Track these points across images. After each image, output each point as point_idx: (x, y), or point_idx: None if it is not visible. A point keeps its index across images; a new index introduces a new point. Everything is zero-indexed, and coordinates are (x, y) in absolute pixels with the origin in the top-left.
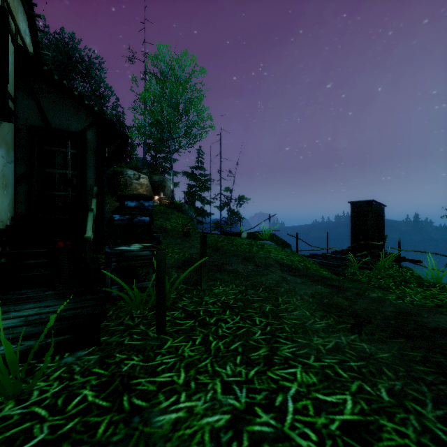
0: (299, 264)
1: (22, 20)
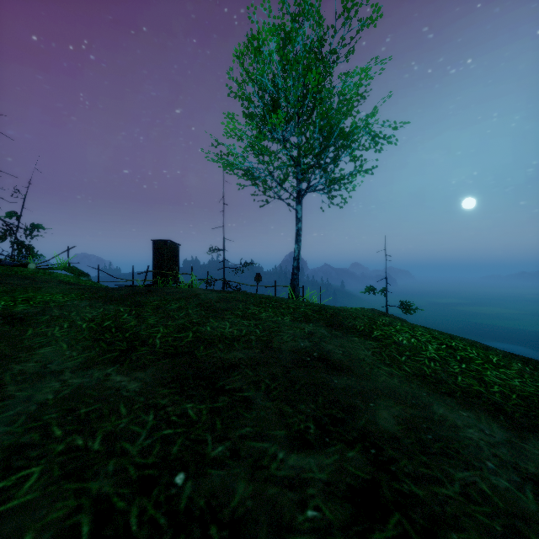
0: (85, 284)
1: None
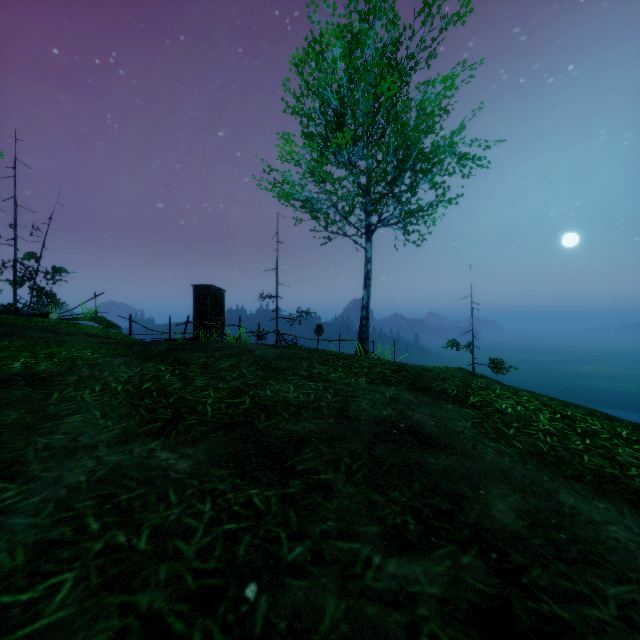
0: (116, 337)
1: None
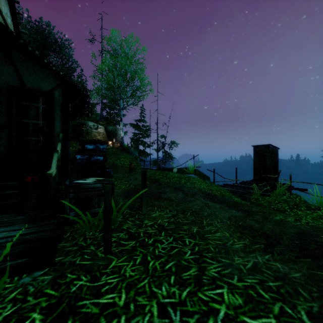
0: (217, 192)
1: (3, 5)
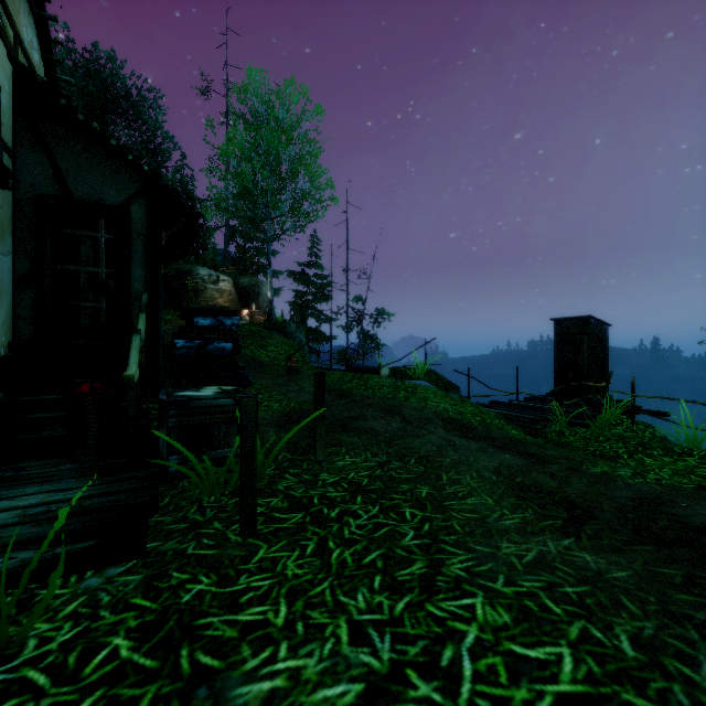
0: (474, 418)
1: (25, 25)
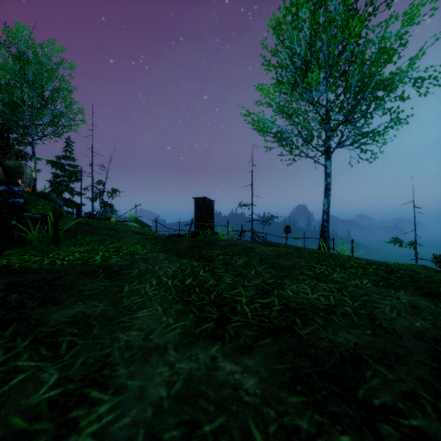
0: (149, 233)
1: None
